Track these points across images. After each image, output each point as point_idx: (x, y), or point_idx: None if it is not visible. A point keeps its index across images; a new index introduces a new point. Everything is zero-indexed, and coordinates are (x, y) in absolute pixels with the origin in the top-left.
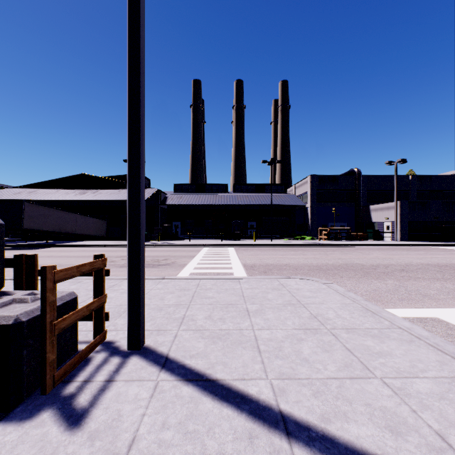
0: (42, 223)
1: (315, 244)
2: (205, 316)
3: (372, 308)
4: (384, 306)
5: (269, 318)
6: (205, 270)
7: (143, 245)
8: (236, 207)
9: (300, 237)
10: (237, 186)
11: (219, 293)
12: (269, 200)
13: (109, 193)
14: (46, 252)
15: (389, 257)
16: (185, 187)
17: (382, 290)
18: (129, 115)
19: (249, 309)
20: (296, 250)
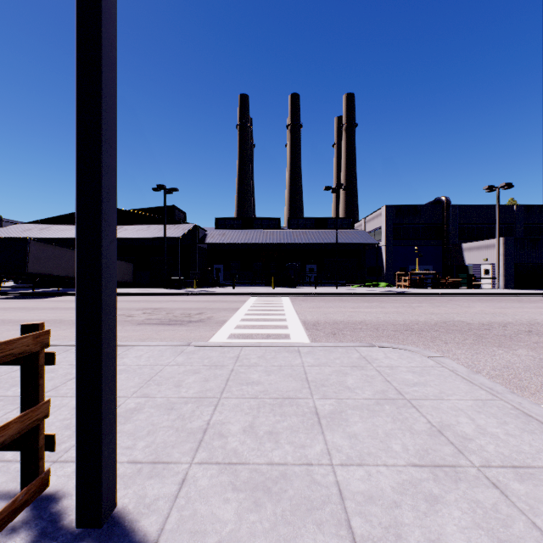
0: (52, 266)
1: (393, 293)
2: (243, 425)
3: (535, 413)
4: (537, 399)
5: (358, 434)
6: (250, 330)
7: (111, 307)
8: (291, 246)
9: (372, 283)
10: (292, 221)
11: (269, 373)
12: (333, 238)
13: (136, 229)
14: (53, 302)
15: (500, 311)
16: (228, 222)
17: (517, 367)
18: (79, 37)
19: (319, 410)
20: (370, 301)
